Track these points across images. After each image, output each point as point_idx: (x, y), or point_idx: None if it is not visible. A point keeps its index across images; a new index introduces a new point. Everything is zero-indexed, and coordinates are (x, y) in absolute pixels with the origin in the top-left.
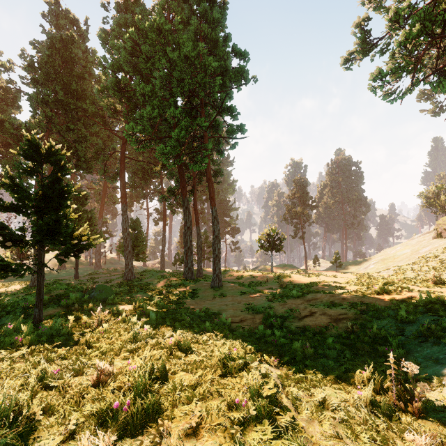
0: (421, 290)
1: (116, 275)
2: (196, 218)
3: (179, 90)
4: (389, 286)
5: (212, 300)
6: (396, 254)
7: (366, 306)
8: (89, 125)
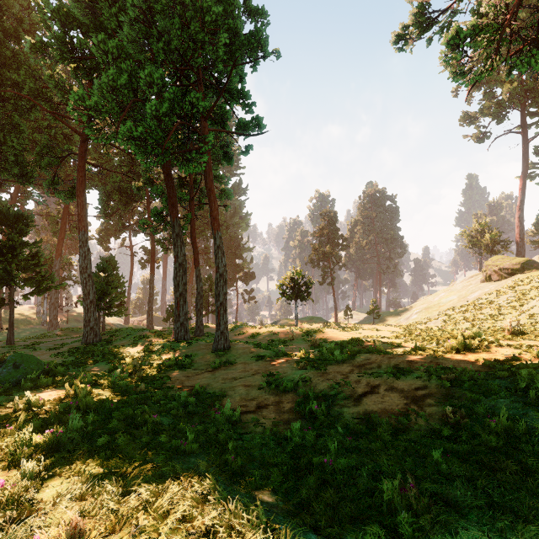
0: (512, 345)
1: (77, 337)
2: (195, 254)
3: (162, 47)
4: (467, 339)
5: (214, 371)
6: (441, 301)
7: (451, 372)
8: (26, 111)
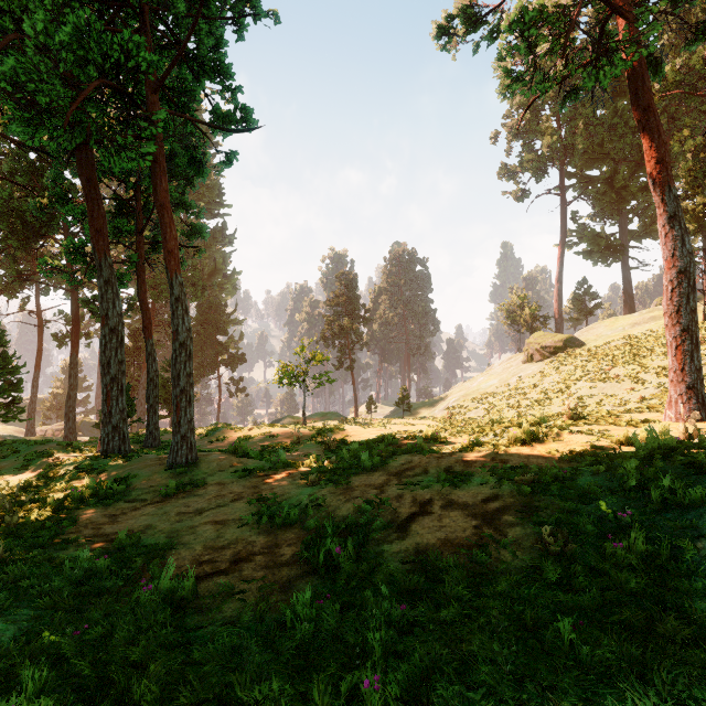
0: (583, 430)
1: None
2: (145, 319)
3: None
4: (532, 427)
5: (164, 502)
6: (481, 386)
7: (525, 471)
8: None
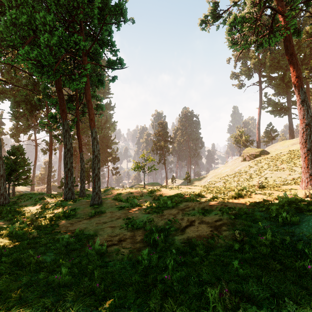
0: (261, 193)
1: None
2: (80, 144)
3: (53, 1)
4: (239, 191)
5: (90, 218)
6: (222, 172)
7: (233, 210)
8: None
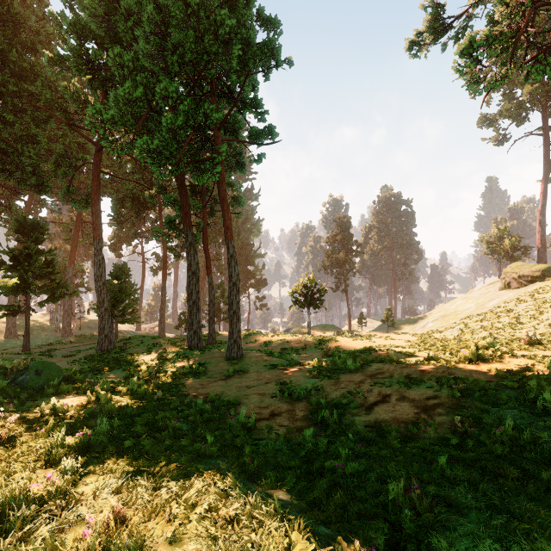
0: (527, 355)
1: (90, 344)
2: (207, 262)
3: (176, 60)
4: (481, 350)
5: (227, 379)
6: (458, 309)
7: (462, 382)
8: (43, 121)
